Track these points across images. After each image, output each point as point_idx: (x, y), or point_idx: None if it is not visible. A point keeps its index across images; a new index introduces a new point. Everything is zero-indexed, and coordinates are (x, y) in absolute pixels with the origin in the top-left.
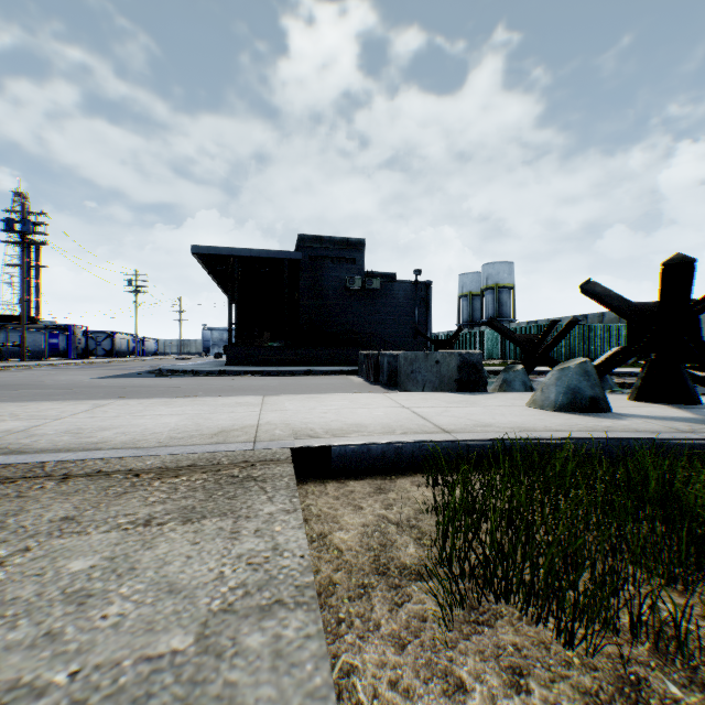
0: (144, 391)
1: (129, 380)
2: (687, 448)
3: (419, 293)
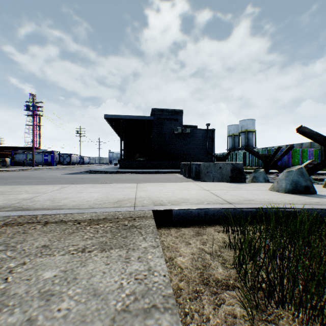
0: (83, 180)
1: (77, 175)
2: None
3: (208, 134)
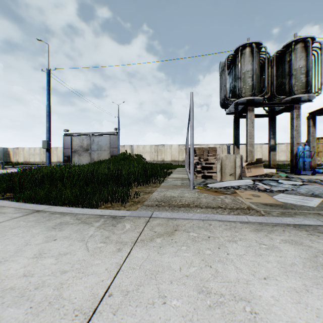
0: None
1: None
2: None
3: None
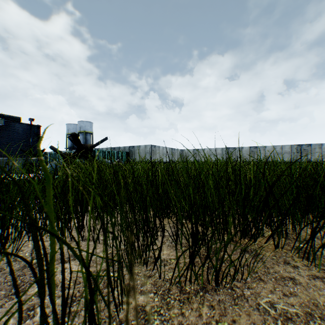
0: None
1: None
2: None
3: (33, 130)
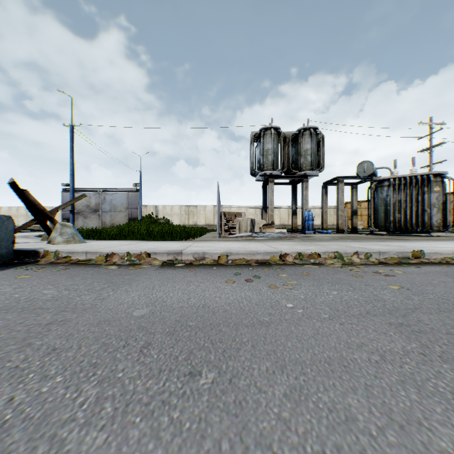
0: None
1: None
2: None
3: None
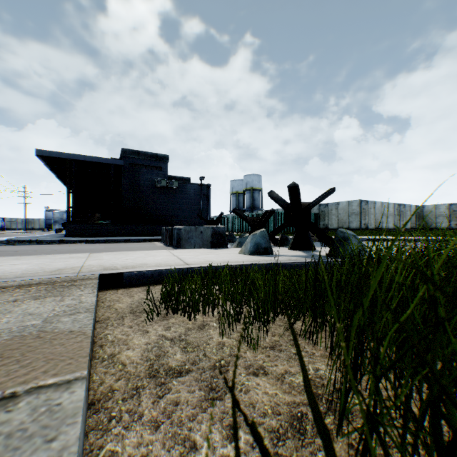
0: None
1: None
2: (290, 266)
3: (203, 191)
